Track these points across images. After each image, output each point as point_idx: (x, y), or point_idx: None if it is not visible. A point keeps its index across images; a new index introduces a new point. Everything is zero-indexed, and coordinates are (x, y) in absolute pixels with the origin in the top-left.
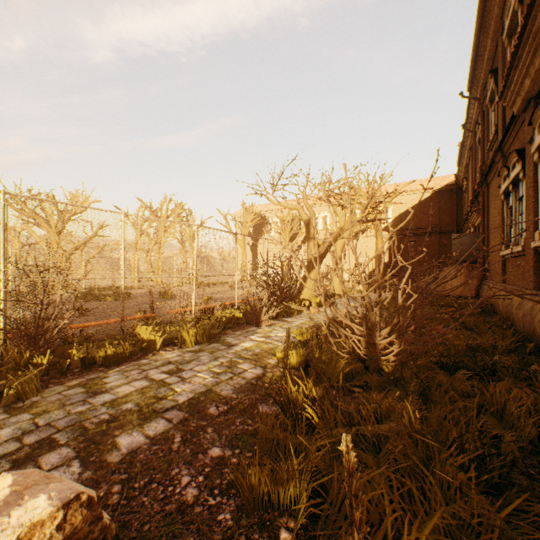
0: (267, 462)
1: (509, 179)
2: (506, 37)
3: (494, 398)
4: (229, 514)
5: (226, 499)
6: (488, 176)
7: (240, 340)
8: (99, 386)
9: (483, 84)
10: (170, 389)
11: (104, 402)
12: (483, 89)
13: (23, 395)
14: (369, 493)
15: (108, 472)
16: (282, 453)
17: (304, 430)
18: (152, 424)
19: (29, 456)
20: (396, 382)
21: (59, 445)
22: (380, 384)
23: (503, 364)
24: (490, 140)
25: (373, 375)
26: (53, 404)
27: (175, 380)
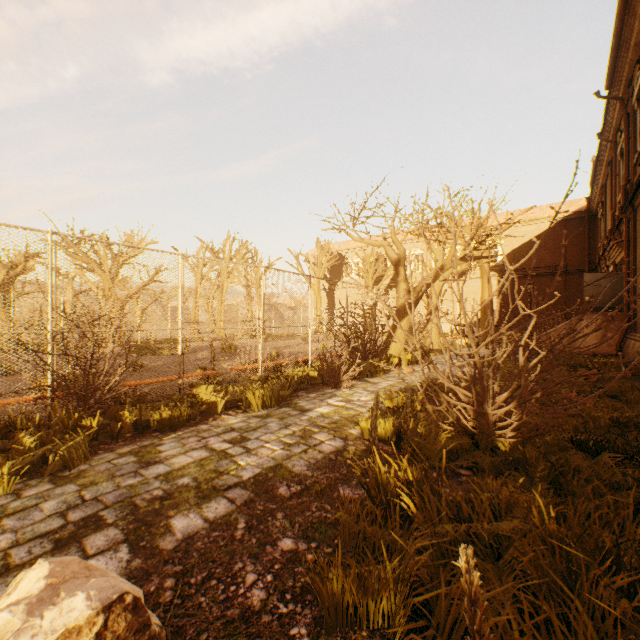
0: (353, 565)
1: None
2: None
3: None
4: (305, 628)
5: (300, 608)
6: (636, 198)
7: (315, 404)
8: (152, 455)
9: (627, 79)
10: (233, 462)
11: (157, 474)
12: (627, 86)
13: (69, 462)
14: (491, 618)
15: (160, 561)
16: (370, 551)
17: (398, 523)
18: (211, 505)
19: (74, 535)
20: (517, 464)
21: (106, 524)
22: (495, 466)
23: None
24: (638, 151)
25: (485, 455)
26: (102, 474)
27: (239, 451)
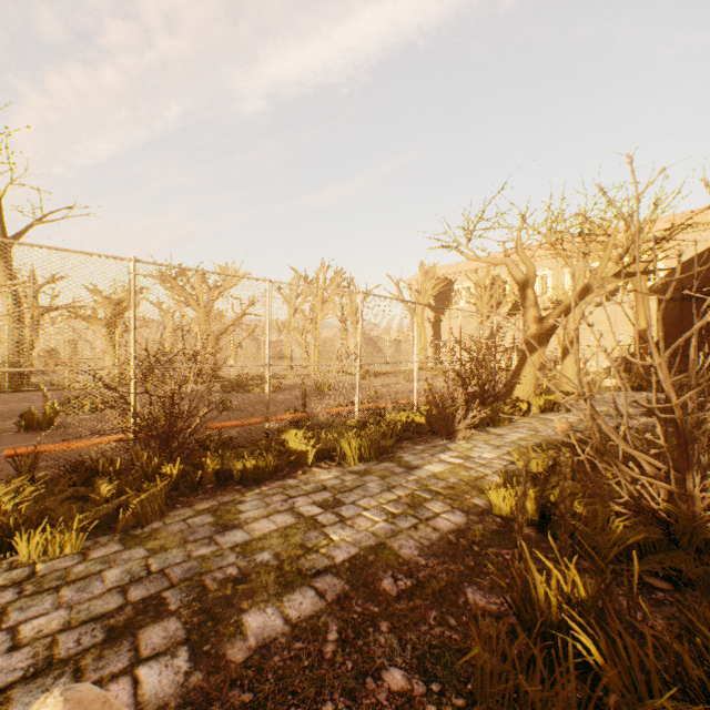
0: None
1: None
2: None
3: None
4: None
5: None
6: None
7: (424, 460)
8: (231, 516)
9: None
10: (324, 535)
11: (234, 543)
12: None
13: (142, 518)
14: None
15: (225, 680)
16: None
17: (572, 678)
18: (294, 598)
19: (129, 624)
20: None
21: (168, 611)
22: None
23: None
24: None
25: (693, 560)
26: (173, 538)
27: (331, 519)
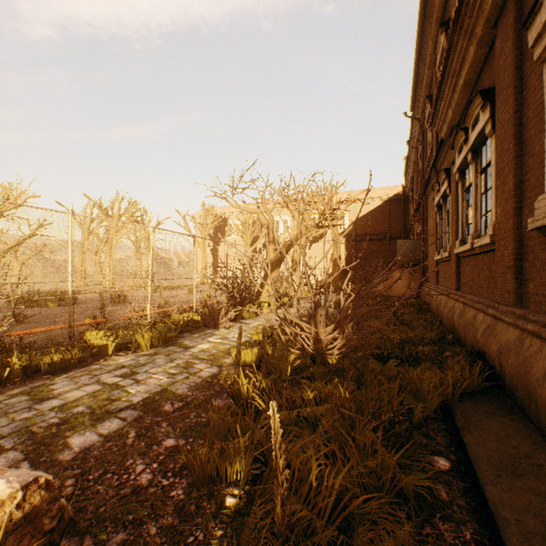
0: (217, 442)
1: (440, 193)
2: (438, 69)
3: (412, 380)
4: (182, 490)
5: (179, 479)
6: (427, 190)
7: (198, 342)
8: (45, 393)
9: (422, 107)
10: (124, 391)
11: (52, 407)
12: (423, 111)
13: None
14: (300, 456)
15: (60, 469)
16: (232, 438)
17: (252, 416)
18: (105, 424)
19: None
20: (339, 373)
21: (5, 449)
22: (325, 375)
23: (423, 352)
24: (428, 157)
25: (319, 368)
26: None
27: (130, 382)
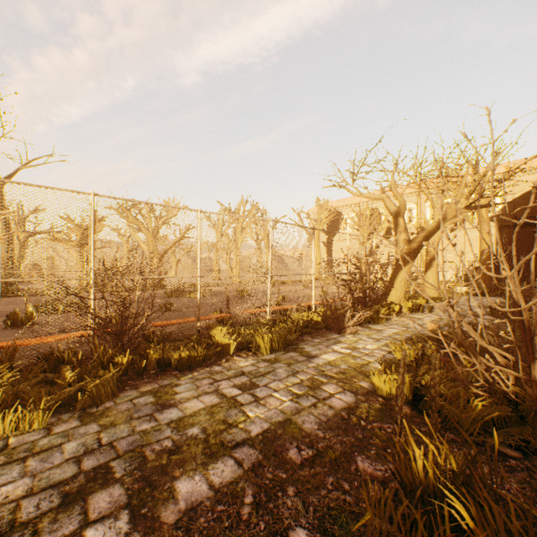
0: None
1: None
2: None
3: None
4: None
5: None
6: None
7: (321, 350)
8: (168, 397)
9: None
10: (242, 412)
11: (170, 420)
12: None
13: (97, 399)
14: None
15: None
16: None
17: None
18: (218, 466)
19: (81, 490)
20: None
21: (113, 479)
22: None
23: None
24: None
25: None
26: (121, 415)
27: (248, 399)
